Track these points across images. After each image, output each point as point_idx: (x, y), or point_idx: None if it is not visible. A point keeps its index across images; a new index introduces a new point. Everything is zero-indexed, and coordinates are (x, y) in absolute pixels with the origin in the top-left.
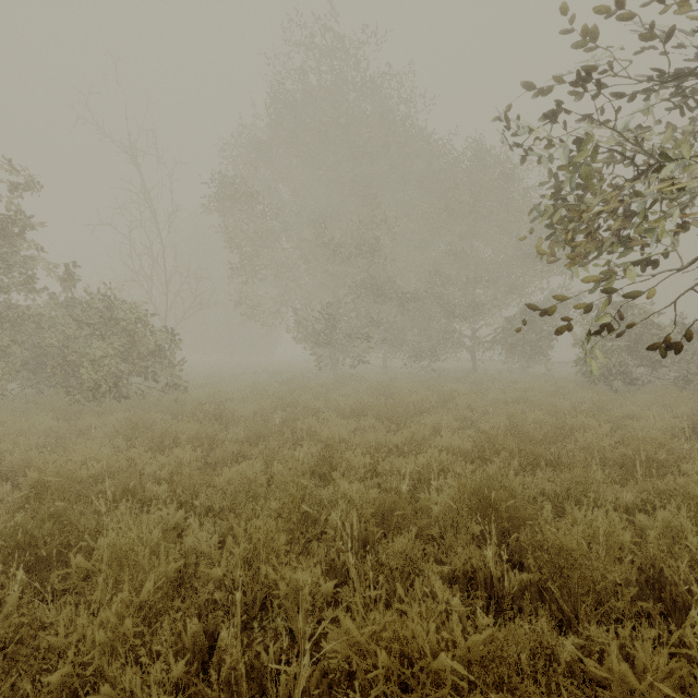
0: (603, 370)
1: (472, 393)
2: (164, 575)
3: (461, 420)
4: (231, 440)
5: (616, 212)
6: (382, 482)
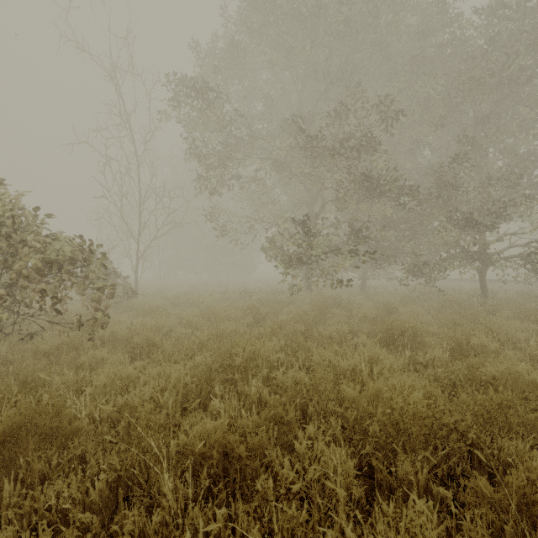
0: None
1: None
2: None
3: None
4: None
5: None
6: None
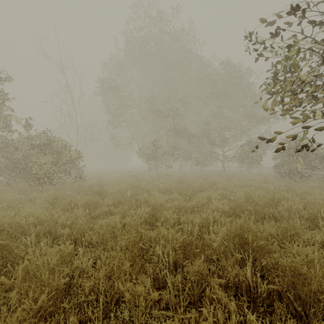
0: (288, 170)
1: (225, 181)
2: (56, 287)
3: (221, 195)
4: (105, 204)
5: (310, 82)
6: (182, 227)
